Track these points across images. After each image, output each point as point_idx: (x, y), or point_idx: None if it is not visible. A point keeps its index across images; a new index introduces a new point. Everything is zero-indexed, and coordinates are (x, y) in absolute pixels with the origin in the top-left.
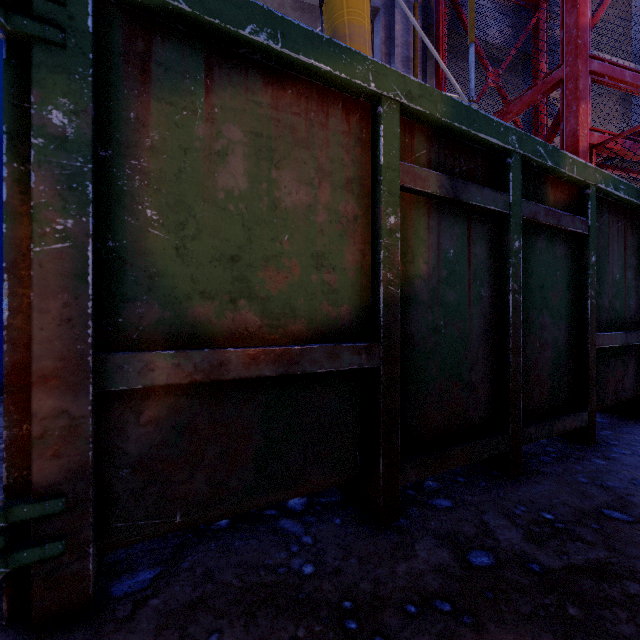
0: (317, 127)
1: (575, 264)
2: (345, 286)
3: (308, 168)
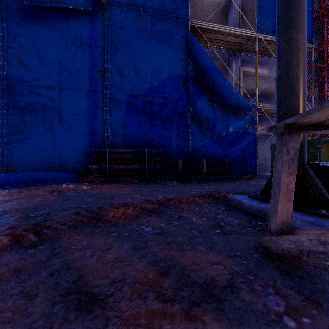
0: (328, 145)
1: None
2: None
3: (327, 149)
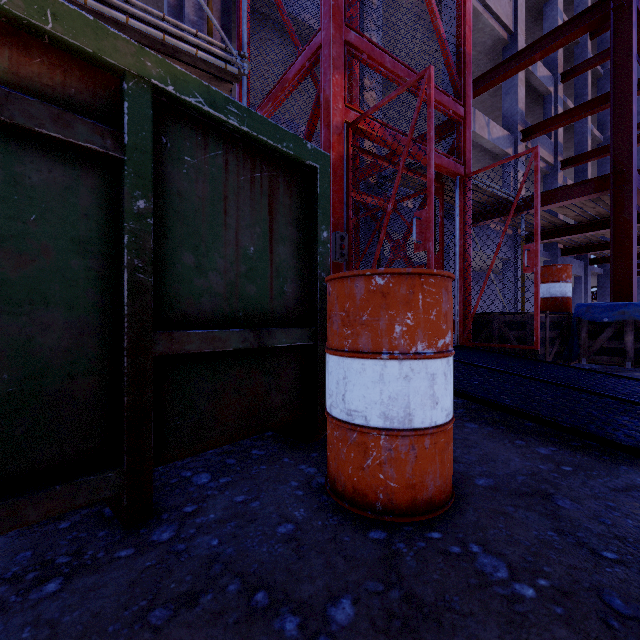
0: None
1: (110, 211)
2: None
3: None
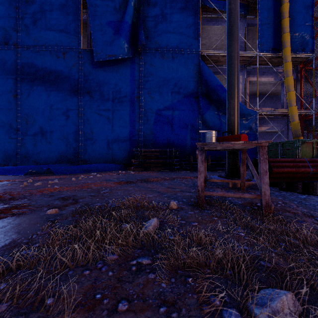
0: (308, 144)
1: None
2: (310, 155)
3: (308, 147)
